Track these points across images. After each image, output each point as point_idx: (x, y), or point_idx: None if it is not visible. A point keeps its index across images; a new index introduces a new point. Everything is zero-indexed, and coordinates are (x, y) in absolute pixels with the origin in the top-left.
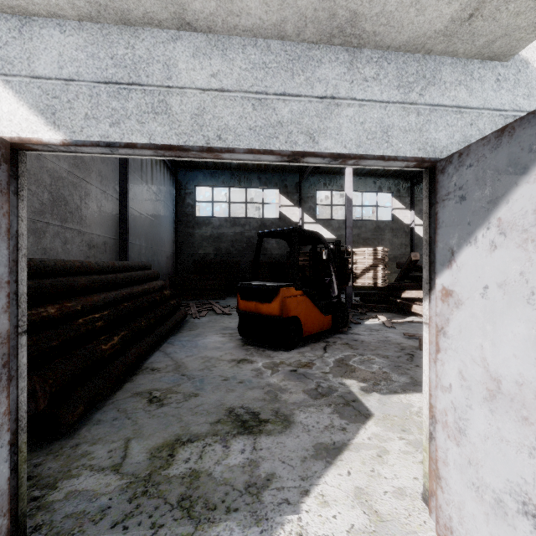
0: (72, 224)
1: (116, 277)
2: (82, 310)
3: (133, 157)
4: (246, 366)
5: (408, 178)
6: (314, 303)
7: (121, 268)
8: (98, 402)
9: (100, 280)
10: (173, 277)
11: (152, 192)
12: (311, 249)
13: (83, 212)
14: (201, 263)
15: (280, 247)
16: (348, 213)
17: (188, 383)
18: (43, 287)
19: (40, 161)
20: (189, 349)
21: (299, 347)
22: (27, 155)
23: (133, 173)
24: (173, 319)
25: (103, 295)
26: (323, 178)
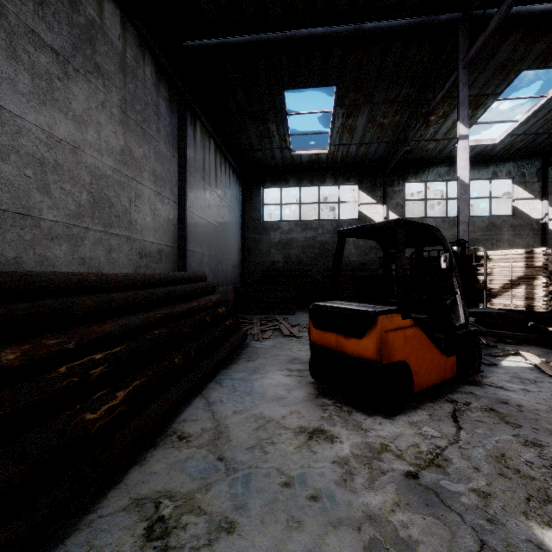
0: (119, 230)
1: (151, 294)
2: (76, 348)
3: (194, 157)
4: (323, 449)
5: (538, 157)
6: (429, 338)
7: (163, 281)
8: (58, 530)
9: (122, 299)
10: (238, 288)
11: (215, 195)
12: (412, 254)
13: (132, 216)
14: (268, 272)
15: (359, 253)
16: (462, 203)
17: (224, 486)
18: (4, 317)
19: (77, 155)
20: (240, 397)
21: (407, 409)
22: (59, 147)
23: (194, 174)
24: (227, 346)
25: (123, 320)
26: (414, 167)
